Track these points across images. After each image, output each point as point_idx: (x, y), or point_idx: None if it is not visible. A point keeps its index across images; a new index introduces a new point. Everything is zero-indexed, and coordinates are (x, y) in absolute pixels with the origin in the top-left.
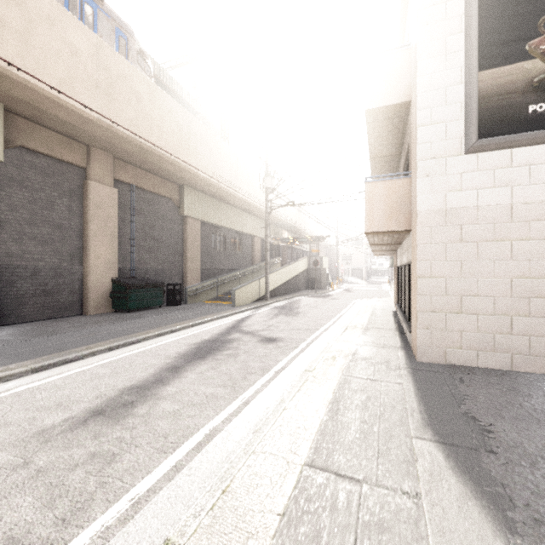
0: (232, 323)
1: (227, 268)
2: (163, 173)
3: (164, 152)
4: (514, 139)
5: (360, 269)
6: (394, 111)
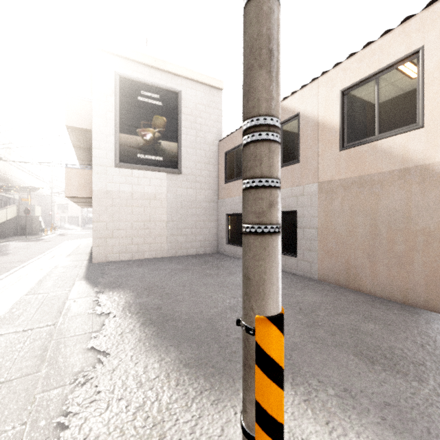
0: None
1: None
2: None
3: None
4: (132, 166)
5: (77, 217)
6: (84, 131)
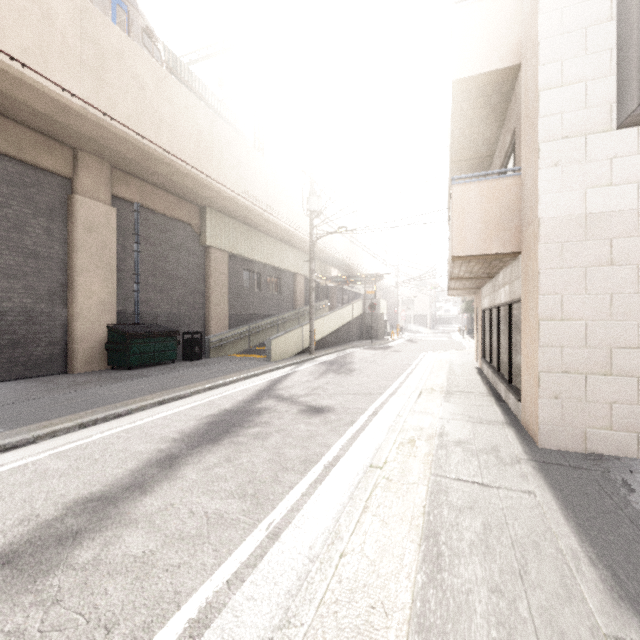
0: (264, 384)
1: (263, 313)
2: (179, 189)
3: (178, 160)
4: None
5: (424, 315)
6: (494, 83)
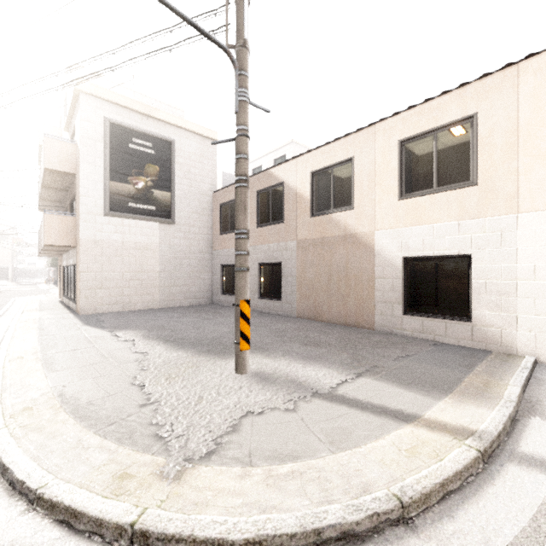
0: None
1: None
2: None
3: None
4: (124, 215)
5: (5, 268)
6: (66, 174)
